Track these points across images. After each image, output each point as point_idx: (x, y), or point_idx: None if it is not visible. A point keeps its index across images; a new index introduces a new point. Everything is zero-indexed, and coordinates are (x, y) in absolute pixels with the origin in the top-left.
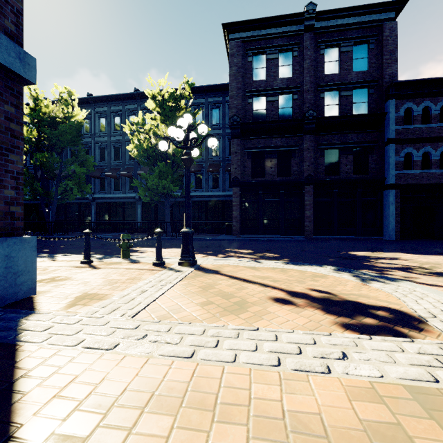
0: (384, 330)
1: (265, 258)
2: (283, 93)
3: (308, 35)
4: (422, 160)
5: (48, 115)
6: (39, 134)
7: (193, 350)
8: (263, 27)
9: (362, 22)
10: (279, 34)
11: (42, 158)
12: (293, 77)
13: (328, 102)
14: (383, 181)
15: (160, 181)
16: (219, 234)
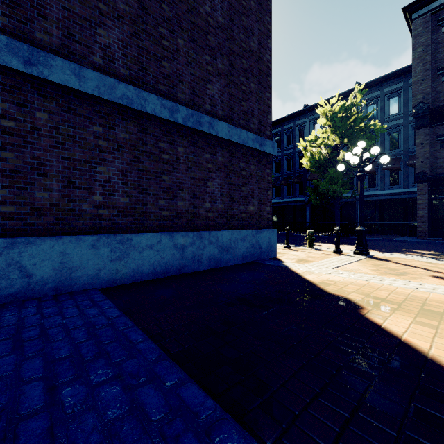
0: None
1: None
2: None
3: None
4: None
5: None
6: None
7: (368, 279)
8: None
9: None
10: None
11: None
12: None
13: None
14: None
15: (331, 186)
16: (399, 236)
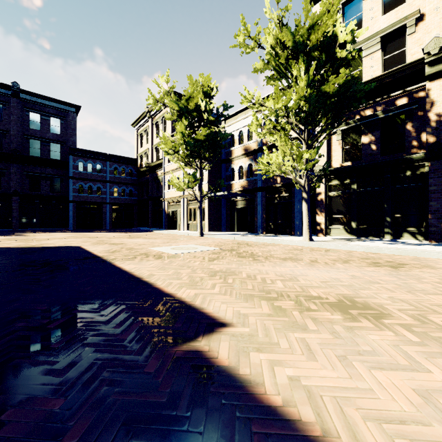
0: None
1: None
2: None
3: (15, 100)
4: (89, 189)
5: None
6: None
7: None
8: None
9: (55, 106)
10: None
11: None
12: (3, 123)
13: (33, 146)
14: (68, 198)
15: None
16: None
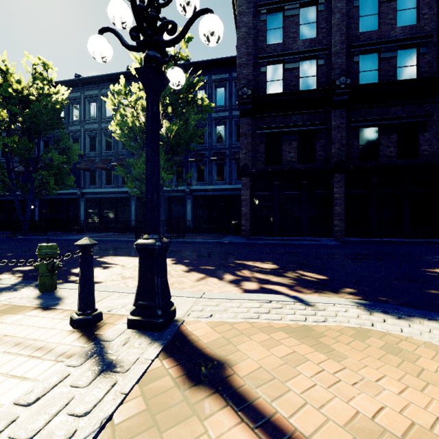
0: None
1: (308, 286)
2: (305, 58)
3: None
4: None
5: (21, 93)
6: (12, 117)
7: None
8: None
9: None
10: None
11: (12, 144)
12: (319, 37)
13: (364, 68)
14: None
15: None
16: (225, 235)
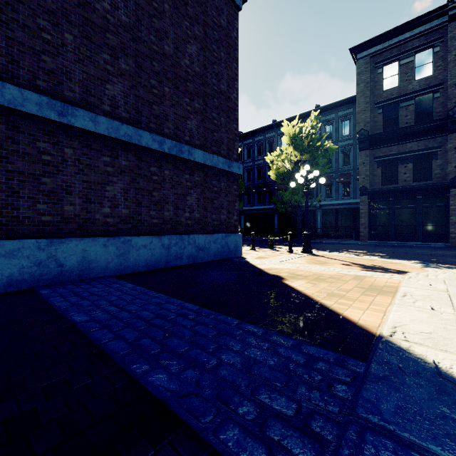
0: (380, 272)
1: (370, 255)
2: (420, 95)
3: (454, 24)
4: None
5: None
6: None
7: (298, 267)
8: (394, 36)
9: None
10: (415, 35)
11: None
12: (434, 74)
13: None
14: None
15: (293, 197)
16: (348, 240)
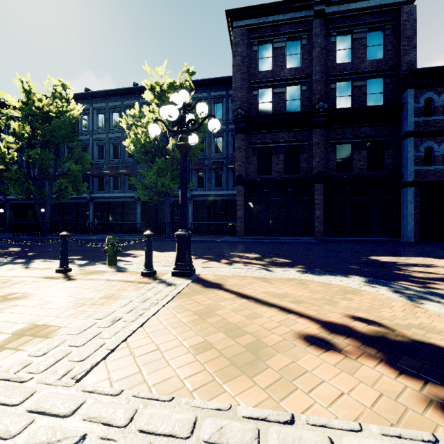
0: None
1: (276, 265)
2: (291, 84)
3: (318, 21)
4: (443, 155)
5: (42, 109)
6: (33, 130)
7: None
8: (269, 13)
9: (377, 6)
10: (286, 20)
11: (35, 155)
12: (302, 66)
13: (340, 94)
14: (401, 177)
15: (159, 179)
16: (222, 236)
